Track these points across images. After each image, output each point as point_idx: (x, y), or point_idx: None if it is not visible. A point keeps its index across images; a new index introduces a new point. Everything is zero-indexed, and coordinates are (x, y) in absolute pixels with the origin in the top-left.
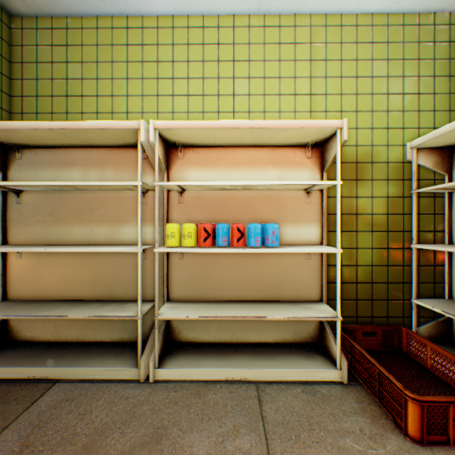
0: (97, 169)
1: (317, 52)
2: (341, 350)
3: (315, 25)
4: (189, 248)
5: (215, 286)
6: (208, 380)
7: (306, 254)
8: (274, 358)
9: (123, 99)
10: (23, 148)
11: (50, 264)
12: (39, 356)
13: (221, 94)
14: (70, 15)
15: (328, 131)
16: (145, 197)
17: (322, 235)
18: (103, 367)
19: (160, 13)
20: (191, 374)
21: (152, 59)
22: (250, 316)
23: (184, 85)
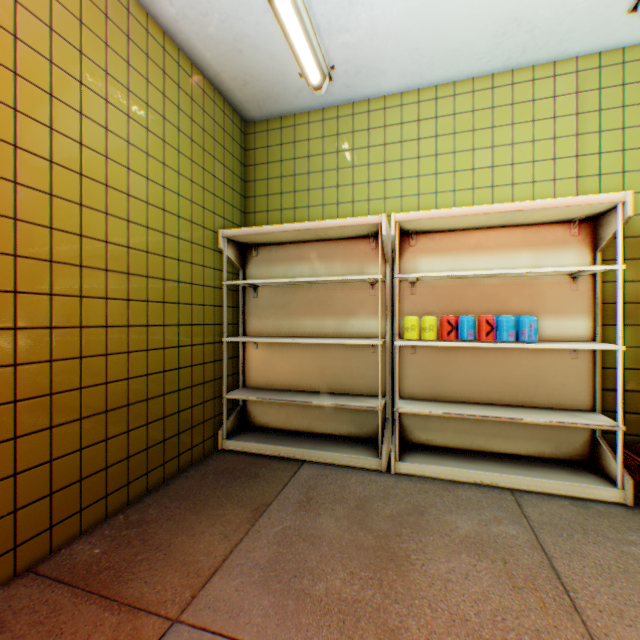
0: (324, 262)
1: (586, 103)
2: (623, 468)
3: (583, 69)
4: (430, 341)
5: (452, 385)
6: (453, 480)
7: (570, 353)
8: (529, 469)
9: (348, 188)
10: (258, 246)
11: (282, 355)
12: (281, 439)
13: (457, 170)
14: (297, 112)
15: (603, 206)
16: (373, 288)
17: (594, 330)
18: (344, 454)
19: (387, 93)
20: (433, 471)
21: (378, 143)
22: (501, 417)
23: (413, 166)
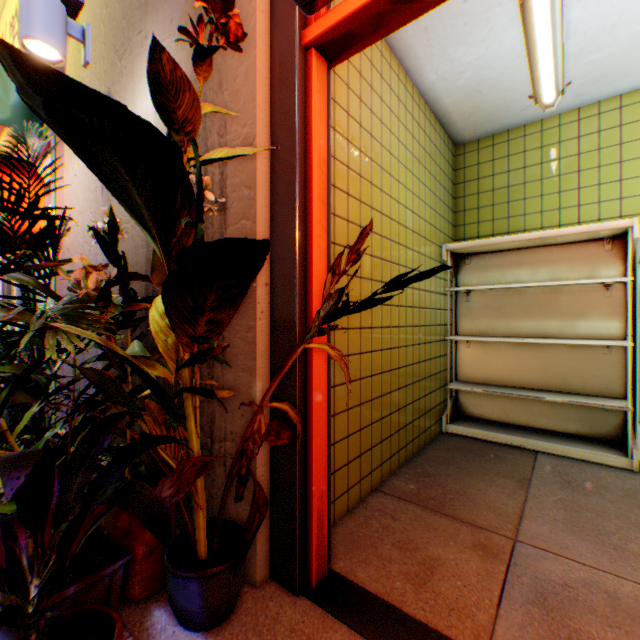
0: (545, 266)
1: None
2: None
3: None
4: None
5: None
6: None
7: None
8: None
9: (571, 193)
10: (470, 255)
11: (495, 353)
12: (501, 429)
13: None
14: (511, 128)
15: None
16: (607, 290)
17: None
18: (582, 449)
19: (624, 91)
20: None
21: (610, 143)
22: None
23: None
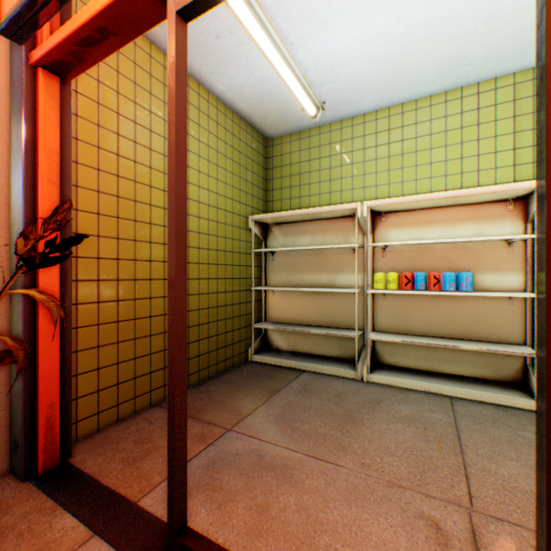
0: (320, 235)
1: (521, 107)
2: None
3: (519, 81)
4: (392, 290)
5: (413, 323)
6: (408, 388)
7: (506, 300)
8: (468, 384)
9: (337, 181)
10: (275, 224)
11: (291, 299)
12: (289, 356)
13: (418, 164)
14: (302, 130)
15: (524, 190)
16: (354, 253)
17: (525, 283)
18: (331, 367)
19: (365, 112)
20: (394, 381)
21: (359, 148)
22: (444, 345)
23: (385, 163)
